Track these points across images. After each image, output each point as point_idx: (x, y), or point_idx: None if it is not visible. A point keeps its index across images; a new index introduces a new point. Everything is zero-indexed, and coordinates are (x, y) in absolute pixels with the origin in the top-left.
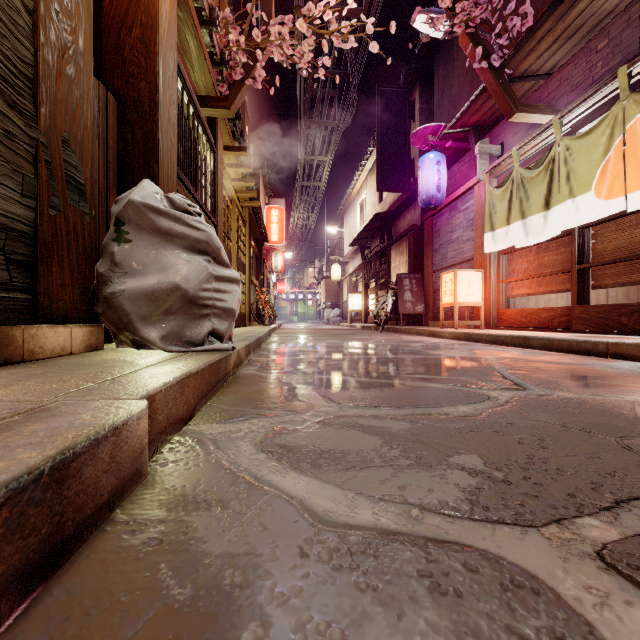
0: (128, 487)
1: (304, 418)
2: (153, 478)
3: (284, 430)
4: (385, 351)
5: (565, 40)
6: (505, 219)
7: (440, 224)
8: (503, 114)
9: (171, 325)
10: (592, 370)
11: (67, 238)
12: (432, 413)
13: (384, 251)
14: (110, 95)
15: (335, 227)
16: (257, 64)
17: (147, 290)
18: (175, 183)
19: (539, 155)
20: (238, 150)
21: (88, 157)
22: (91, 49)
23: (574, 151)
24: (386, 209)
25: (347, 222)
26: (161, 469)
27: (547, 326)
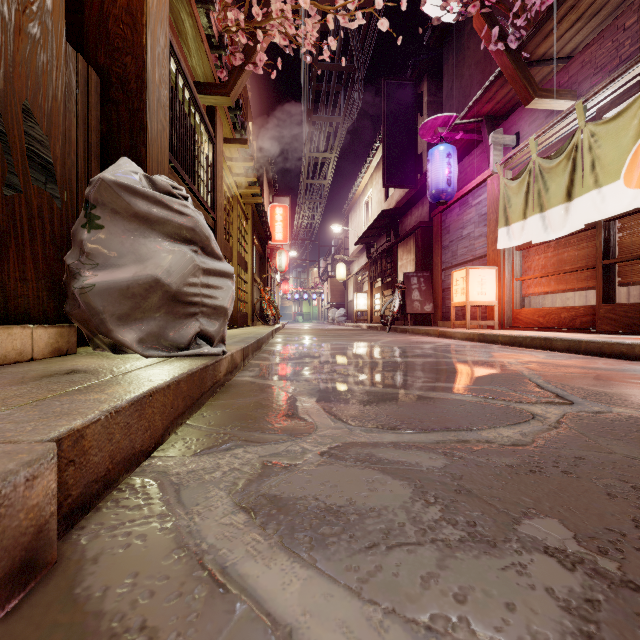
0: (1, 600)
1: (304, 447)
2: (62, 568)
3: (276, 468)
4: (395, 353)
5: (589, 18)
6: (521, 213)
7: (450, 220)
8: (518, 103)
9: (151, 326)
10: (638, 377)
11: (29, 224)
12: (469, 440)
13: (390, 249)
14: (91, 70)
15: (340, 226)
16: (258, 47)
17: (121, 284)
18: (166, 170)
19: (559, 144)
20: (239, 142)
21: (58, 133)
22: (62, 9)
23: (600, 137)
24: (392, 206)
25: (352, 221)
26: (82, 546)
27: (568, 326)
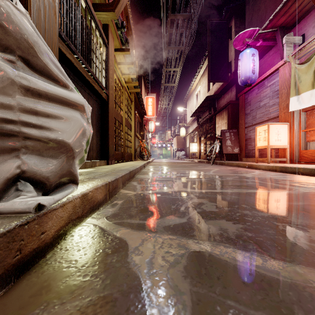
0: None
1: None
2: None
3: None
4: (232, 183)
5: None
6: (310, 85)
7: (251, 97)
8: (303, 15)
9: None
10: None
11: None
12: None
13: (211, 118)
14: None
15: (182, 107)
16: None
17: None
18: (55, 40)
19: None
20: (124, 50)
21: None
22: None
23: None
24: (212, 94)
25: (188, 105)
26: None
27: None
